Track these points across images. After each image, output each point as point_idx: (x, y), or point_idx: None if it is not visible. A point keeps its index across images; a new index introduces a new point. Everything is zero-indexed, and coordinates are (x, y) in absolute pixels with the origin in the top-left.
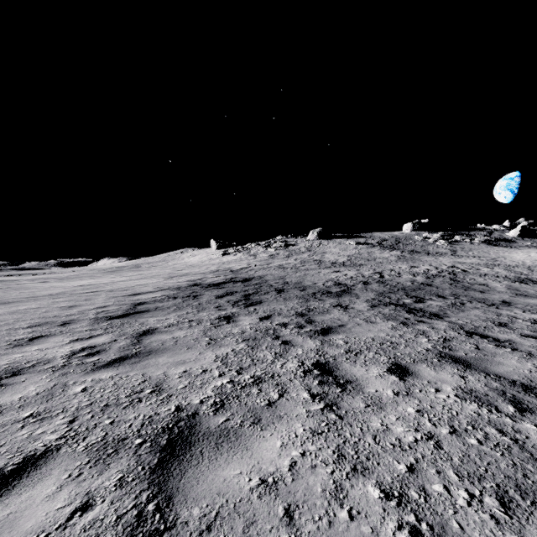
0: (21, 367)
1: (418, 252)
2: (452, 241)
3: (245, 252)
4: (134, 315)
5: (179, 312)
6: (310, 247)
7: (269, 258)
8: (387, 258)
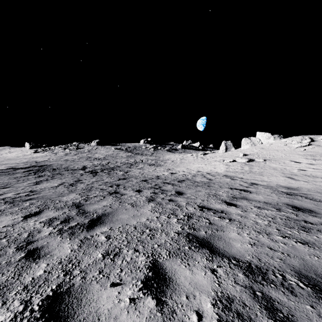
0: None
1: (138, 153)
2: (156, 149)
3: (50, 151)
4: None
5: (5, 176)
6: (91, 149)
7: (64, 155)
8: (122, 156)
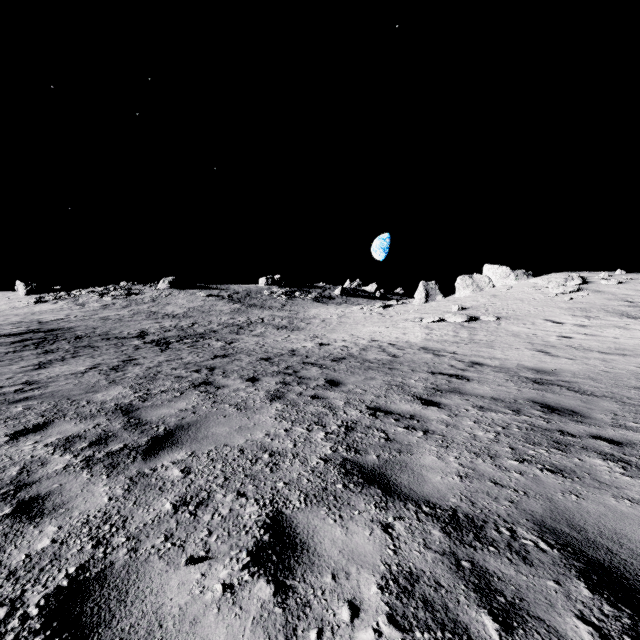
0: None
1: (256, 305)
2: (291, 296)
3: (70, 301)
4: None
5: None
6: (157, 297)
7: (101, 308)
8: (222, 311)
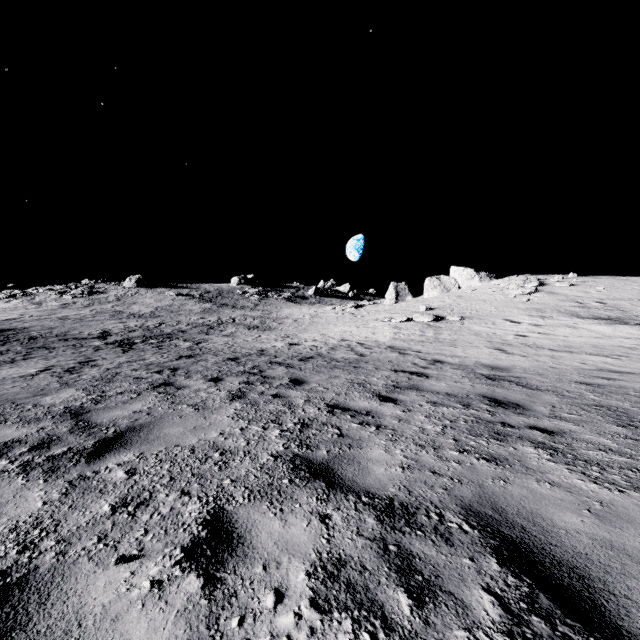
0: None
1: (227, 305)
2: (264, 296)
3: (26, 299)
4: None
5: None
6: (123, 296)
7: (60, 307)
8: (192, 311)
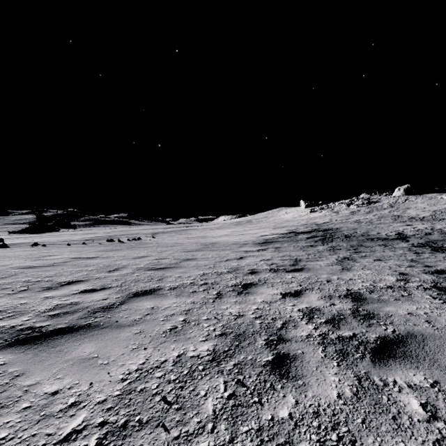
0: (247, 251)
1: None
2: None
3: (329, 210)
4: (268, 243)
5: (287, 243)
6: (394, 203)
7: (350, 214)
8: None
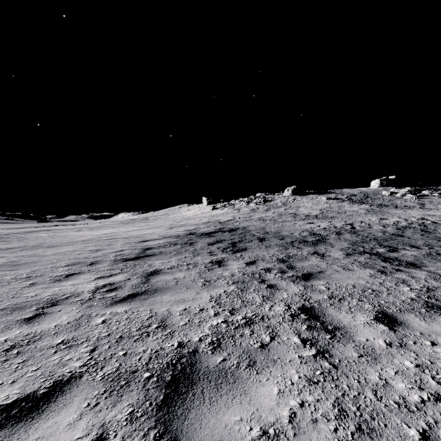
0: (58, 299)
1: (386, 205)
2: (420, 195)
3: (230, 207)
4: (144, 258)
5: (179, 256)
6: (286, 202)
7: (251, 211)
8: (356, 211)
